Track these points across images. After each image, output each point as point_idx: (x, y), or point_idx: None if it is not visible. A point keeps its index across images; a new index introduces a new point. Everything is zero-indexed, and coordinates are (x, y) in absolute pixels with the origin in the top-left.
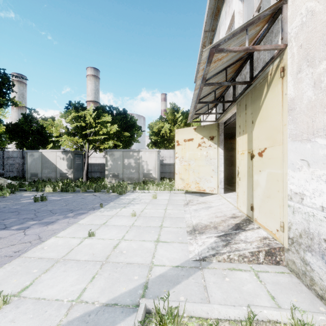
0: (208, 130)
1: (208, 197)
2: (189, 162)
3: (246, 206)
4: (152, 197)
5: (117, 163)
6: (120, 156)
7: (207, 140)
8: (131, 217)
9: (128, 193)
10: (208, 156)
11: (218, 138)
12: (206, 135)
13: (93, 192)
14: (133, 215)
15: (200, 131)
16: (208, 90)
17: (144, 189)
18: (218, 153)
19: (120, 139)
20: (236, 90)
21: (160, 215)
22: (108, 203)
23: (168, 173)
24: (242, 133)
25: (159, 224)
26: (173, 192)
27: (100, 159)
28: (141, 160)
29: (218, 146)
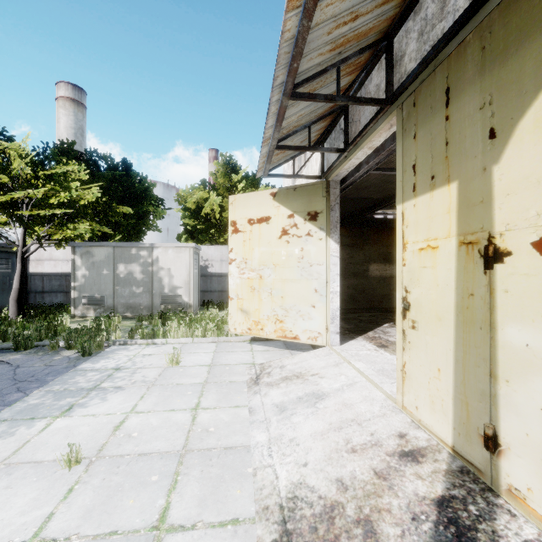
0: (304, 198)
1: (307, 358)
2: (261, 272)
3: (449, 417)
4: (167, 362)
5: (101, 272)
6: (109, 257)
7: (303, 221)
8: (60, 469)
9: (111, 350)
10: (305, 258)
11: (327, 216)
12: (300, 208)
13: (11, 351)
14: (71, 460)
15: (287, 200)
16: (322, 49)
17: (156, 336)
18: (328, 251)
19: (110, 219)
20: (395, 70)
21: (174, 441)
22: (25, 395)
23: (217, 293)
24: (426, 185)
25: (154, 508)
26: (224, 339)
27: (65, 263)
28: (157, 267)
29: (328, 236)
